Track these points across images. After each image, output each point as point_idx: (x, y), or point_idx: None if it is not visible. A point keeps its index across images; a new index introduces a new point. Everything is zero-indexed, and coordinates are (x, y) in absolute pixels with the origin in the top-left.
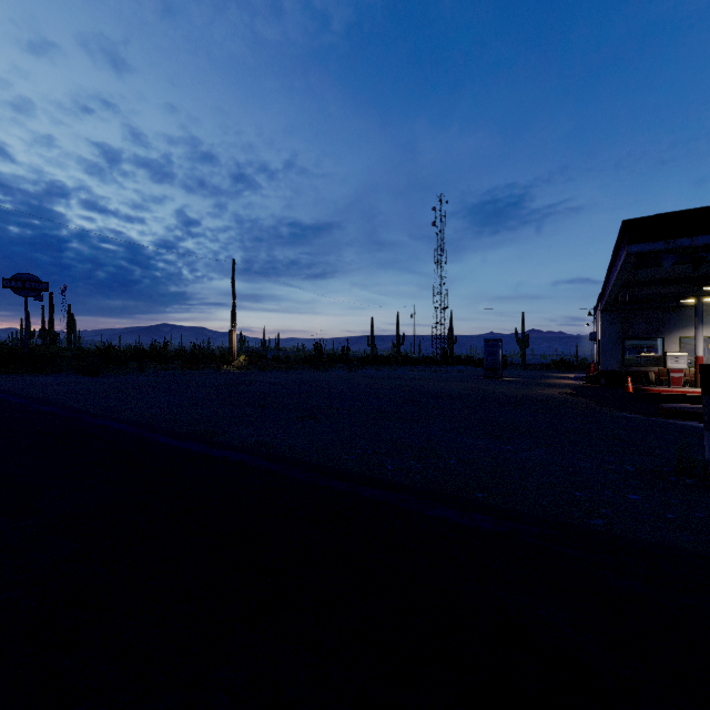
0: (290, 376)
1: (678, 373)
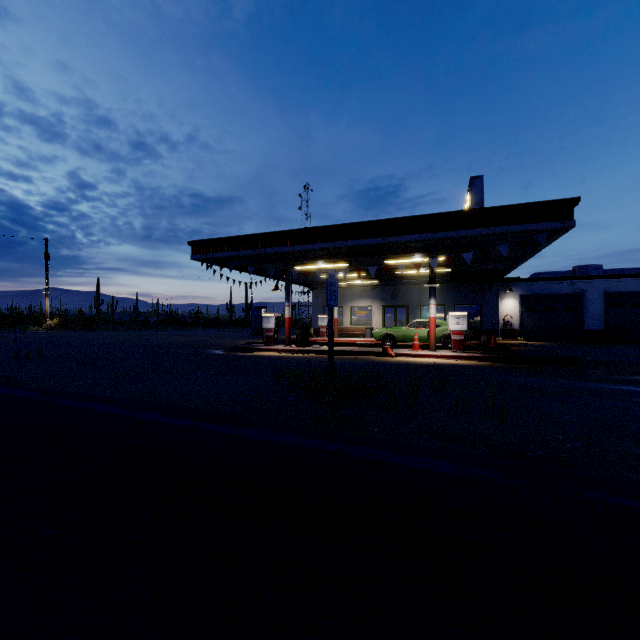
0: (76, 334)
1: (324, 328)
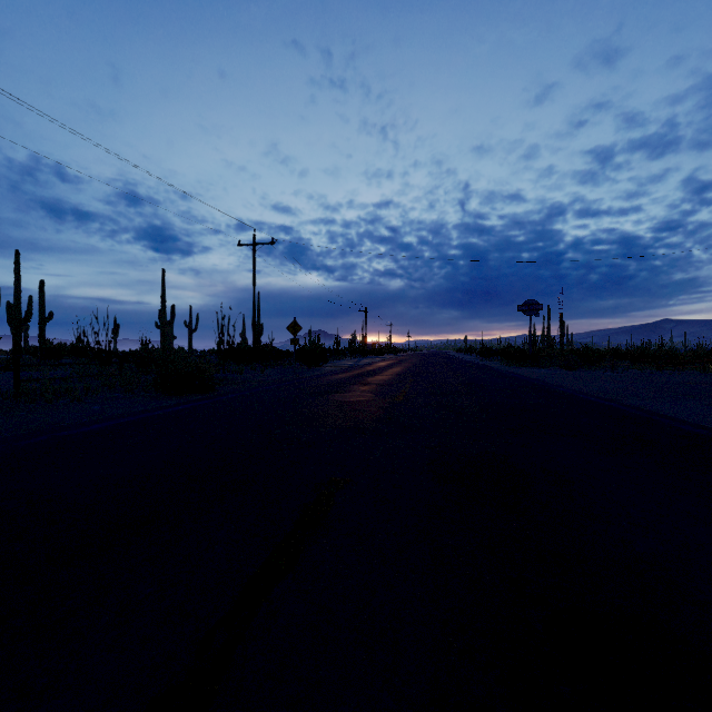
0: None
1: None
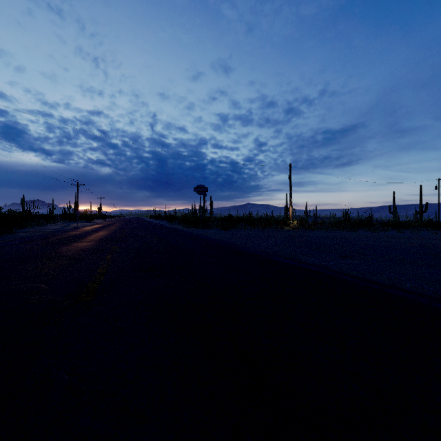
0: (327, 234)
1: None
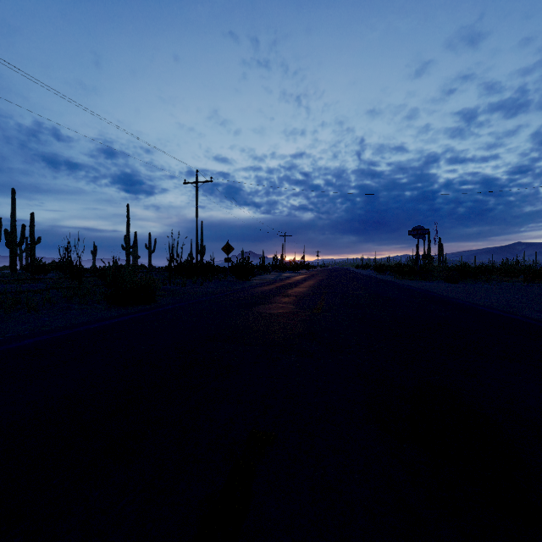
0: None
1: None
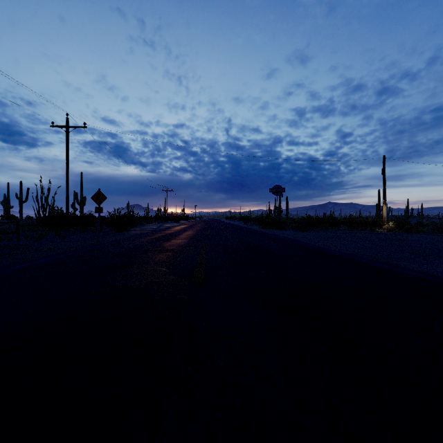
0: (437, 238)
1: None
